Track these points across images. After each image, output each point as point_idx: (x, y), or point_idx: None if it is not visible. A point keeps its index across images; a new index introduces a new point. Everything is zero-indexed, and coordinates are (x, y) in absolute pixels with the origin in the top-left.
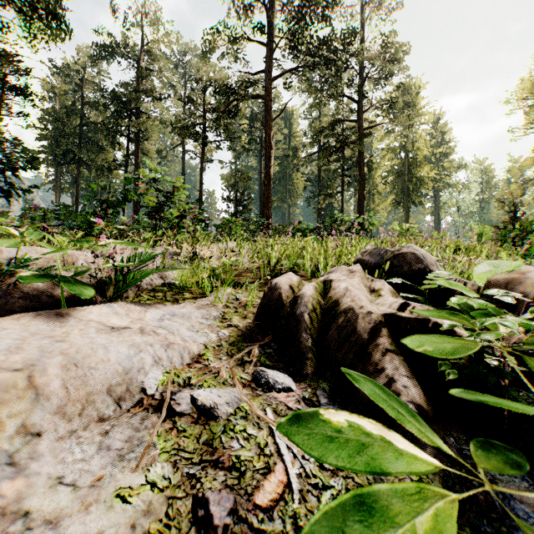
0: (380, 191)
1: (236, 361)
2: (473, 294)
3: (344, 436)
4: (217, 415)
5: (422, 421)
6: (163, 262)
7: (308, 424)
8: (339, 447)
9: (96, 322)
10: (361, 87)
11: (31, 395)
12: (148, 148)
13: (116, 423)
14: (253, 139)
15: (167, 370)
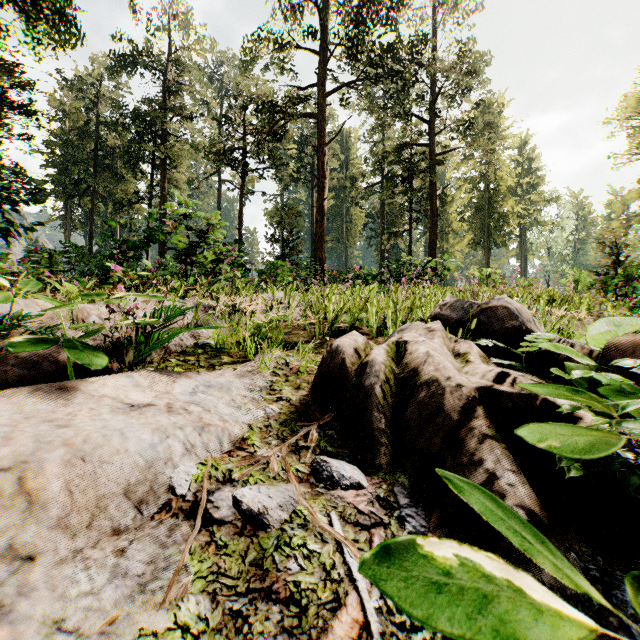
0: (455, 229)
1: (289, 447)
2: (586, 361)
3: (455, 581)
4: (267, 524)
5: (555, 550)
6: (195, 317)
7: (402, 560)
8: (450, 599)
9: (111, 398)
10: (433, 104)
11: (22, 504)
12: (176, 178)
13: (136, 536)
14: (302, 167)
15: (201, 460)
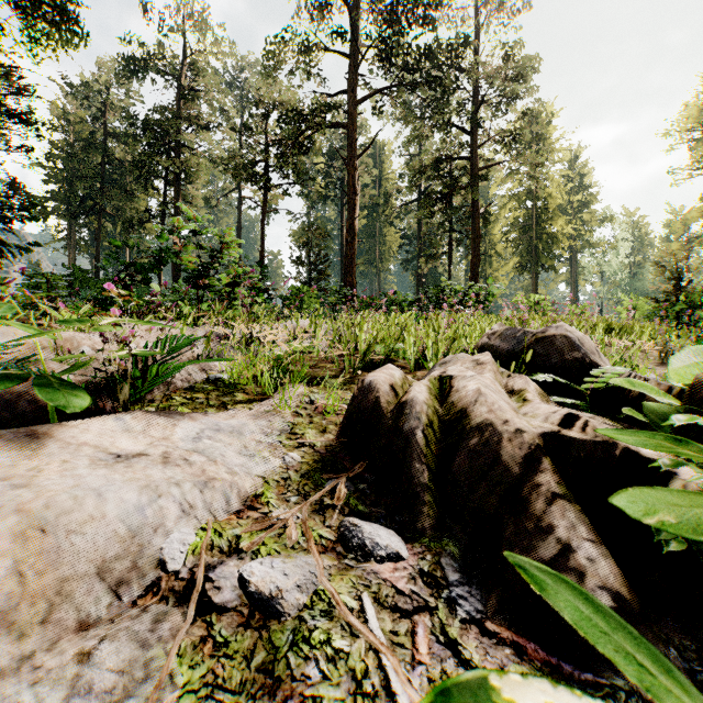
0: (499, 252)
1: (312, 505)
2: (668, 400)
3: None
4: (281, 611)
5: (686, 681)
6: (206, 348)
7: None
8: None
9: (92, 447)
10: (475, 113)
11: None
12: (192, 194)
13: (109, 630)
14: (331, 183)
15: (203, 524)
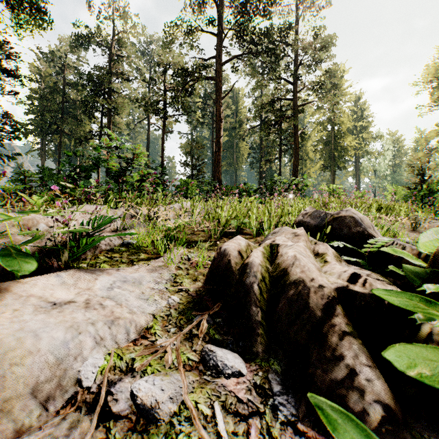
0: (310, 157)
1: (184, 334)
2: (419, 262)
3: None
4: (158, 417)
5: None
6: (123, 222)
7: None
8: None
9: (37, 297)
10: (296, 71)
11: None
12: (118, 121)
13: (37, 435)
14: (206, 114)
15: (109, 350)
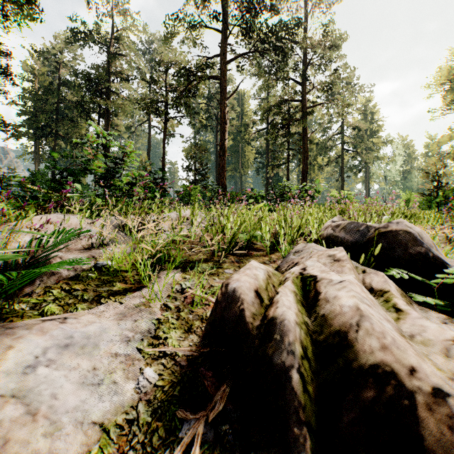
0: (319, 162)
1: None
2: None
3: None
4: None
5: None
6: (100, 237)
7: None
8: None
9: None
10: (305, 71)
11: None
12: (117, 123)
13: None
14: (210, 117)
15: None
